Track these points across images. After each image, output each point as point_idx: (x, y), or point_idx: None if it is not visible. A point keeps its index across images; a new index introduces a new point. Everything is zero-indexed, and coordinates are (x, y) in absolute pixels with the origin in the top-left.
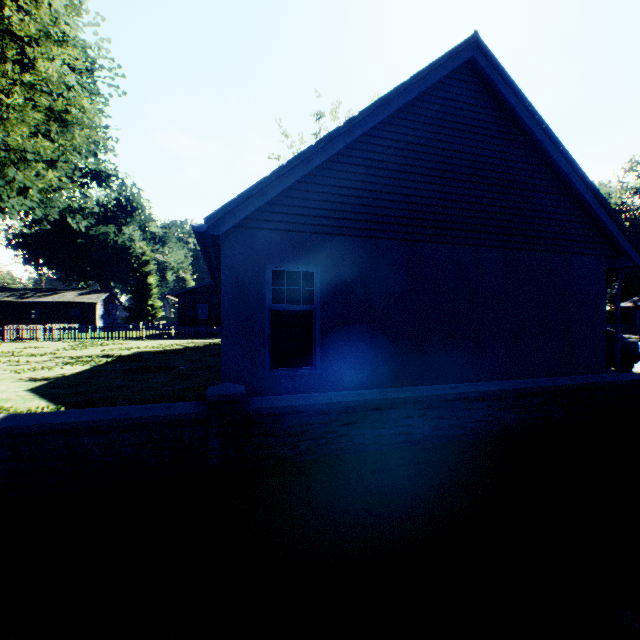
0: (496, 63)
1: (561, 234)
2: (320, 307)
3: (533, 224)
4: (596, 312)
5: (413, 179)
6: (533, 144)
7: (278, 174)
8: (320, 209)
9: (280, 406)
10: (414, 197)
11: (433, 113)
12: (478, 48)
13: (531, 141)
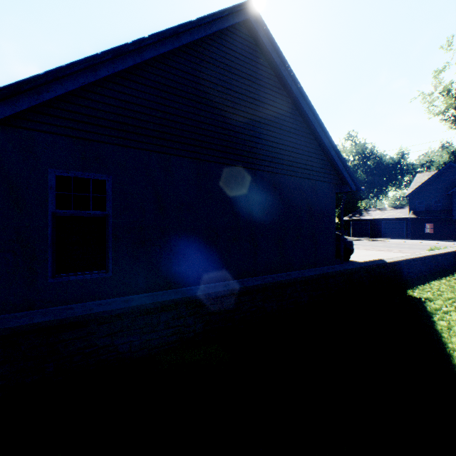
0: (266, 29)
1: (310, 166)
2: (113, 214)
3: (292, 157)
4: (330, 221)
5: (203, 108)
6: (292, 98)
7: (56, 74)
8: (113, 121)
9: (14, 326)
10: (204, 124)
11: (219, 58)
12: (253, 13)
13: (291, 96)
